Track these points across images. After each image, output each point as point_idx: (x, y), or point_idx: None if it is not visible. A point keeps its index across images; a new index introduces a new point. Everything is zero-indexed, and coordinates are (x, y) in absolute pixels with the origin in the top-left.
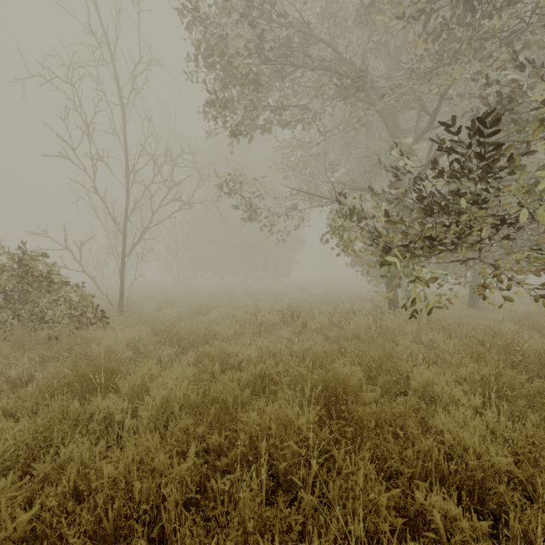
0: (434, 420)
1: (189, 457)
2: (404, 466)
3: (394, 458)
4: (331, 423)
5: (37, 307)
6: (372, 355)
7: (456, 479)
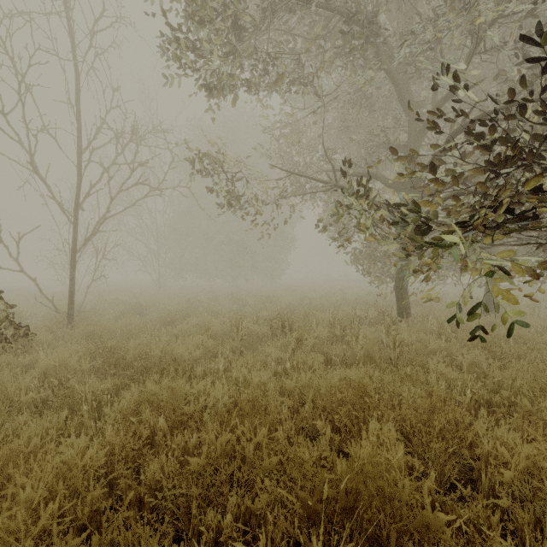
0: None
1: None
2: None
3: None
4: None
5: None
6: (405, 397)
7: None
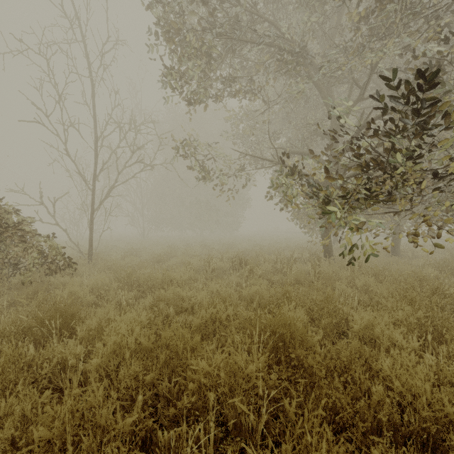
0: (379, 364)
1: (136, 407)
2: (358, 419)
3: (345, 407)
4: (279, 367)
5: (9, 256)
6: (313, 299)
7: (409, 429)
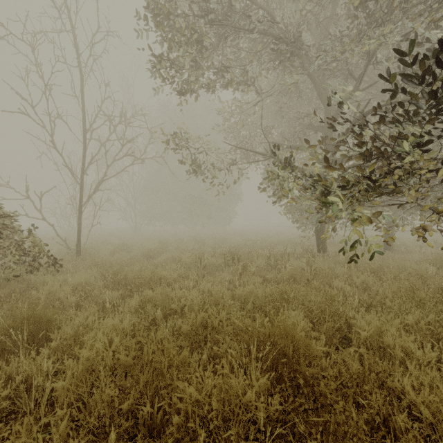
0: (398, 383)
1: None
2: None
3: None
4: (280, 386)
5: None
6: (312, 299)
7: None
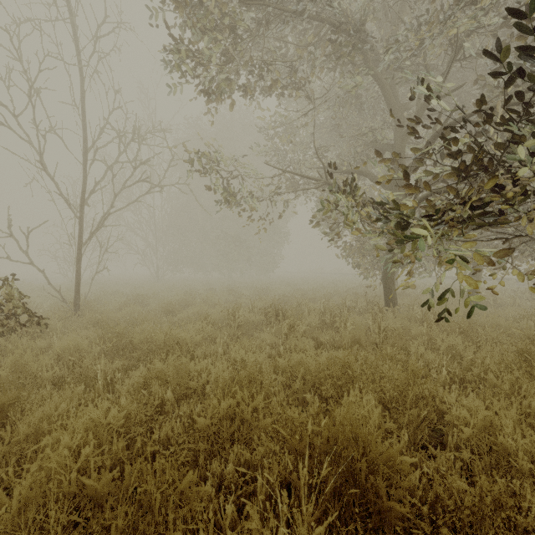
0: None
1: None
2: None
3: None
4: (347, 529)
5: None
6: (385, 373)
7: None
